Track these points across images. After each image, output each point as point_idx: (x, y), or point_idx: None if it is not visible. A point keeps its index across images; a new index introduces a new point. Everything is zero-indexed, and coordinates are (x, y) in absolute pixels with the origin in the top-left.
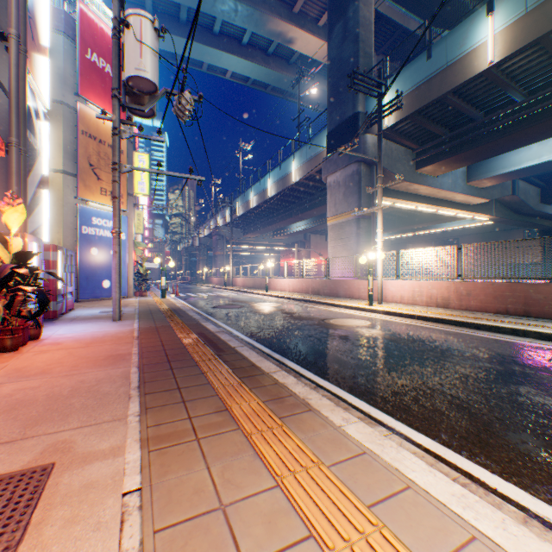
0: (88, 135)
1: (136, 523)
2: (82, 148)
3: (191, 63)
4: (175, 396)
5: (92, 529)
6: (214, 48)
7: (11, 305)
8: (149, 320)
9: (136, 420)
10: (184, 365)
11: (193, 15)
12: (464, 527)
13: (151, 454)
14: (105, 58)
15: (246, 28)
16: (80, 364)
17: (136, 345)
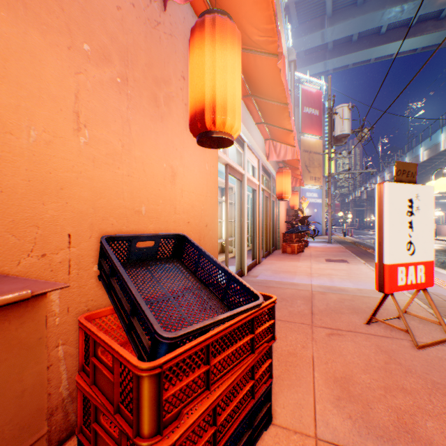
0: (303, 151)
1: (367, 264)
2: (301, 159)
3: (359, 62)
4: (368, 258)
5: (359, 264)
6: (380, 45)
7: (306, 232)
8: (344, 244)
9: (359, 259)
10: (369, 254)
11: (362, 33)
12: (441, 273)
13: (366, 261)
14: (311, 107)
15: (412, 16)
16: (331, 251)
17: (346, 250)
